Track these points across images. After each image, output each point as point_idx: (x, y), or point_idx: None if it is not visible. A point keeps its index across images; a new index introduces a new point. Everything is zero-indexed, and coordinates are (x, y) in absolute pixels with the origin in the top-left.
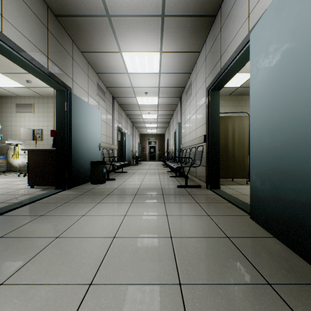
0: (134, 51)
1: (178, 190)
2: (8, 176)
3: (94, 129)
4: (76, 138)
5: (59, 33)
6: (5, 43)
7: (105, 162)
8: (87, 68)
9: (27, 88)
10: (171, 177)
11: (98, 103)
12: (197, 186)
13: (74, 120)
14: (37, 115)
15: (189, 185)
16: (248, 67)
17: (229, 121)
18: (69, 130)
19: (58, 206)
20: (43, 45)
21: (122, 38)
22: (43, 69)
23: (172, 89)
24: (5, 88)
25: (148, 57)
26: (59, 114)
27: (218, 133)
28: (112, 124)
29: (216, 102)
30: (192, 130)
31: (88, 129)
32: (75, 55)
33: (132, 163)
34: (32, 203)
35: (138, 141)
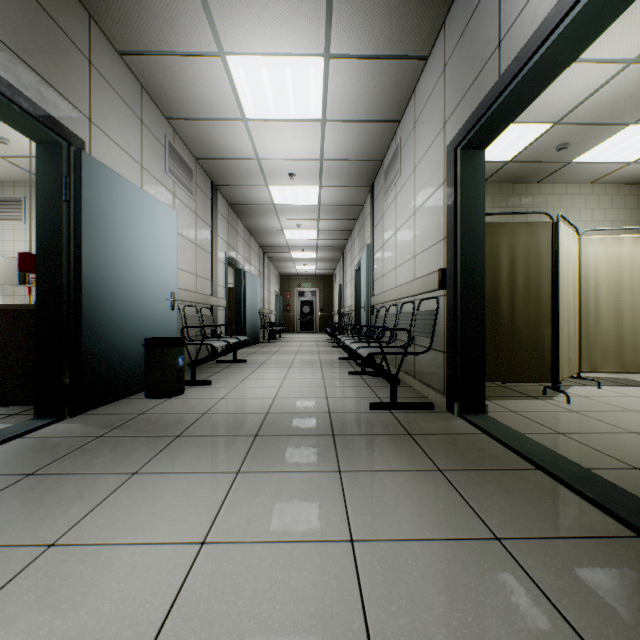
0: (257, 51)
1: (373, 417)
2: None
3: (155, 257)
4: (96, 277)
5: None
6: None
7: (182, 340)
8: (139, 100)
9: (4, 158)
10: (352, 374)
11: (173, 195)
12: (422, 405)
13: (90, 228)
14: (33, 227)
15: (403, 403)
16: (540, 107)
17: (501, 235)
18: (76, 256)
19: None
20: None
21: (224, 9)
22: None
23: (353, 166)
24: None
25: (295, 72)
26: (46, 209)
27: (482, 265)
28: (213, 247)
29: (477, 180)
30: (403, 260)
31: (137, 255)
32: (99, 57)
33: (262, 337)
34: None
35: (277, 290)
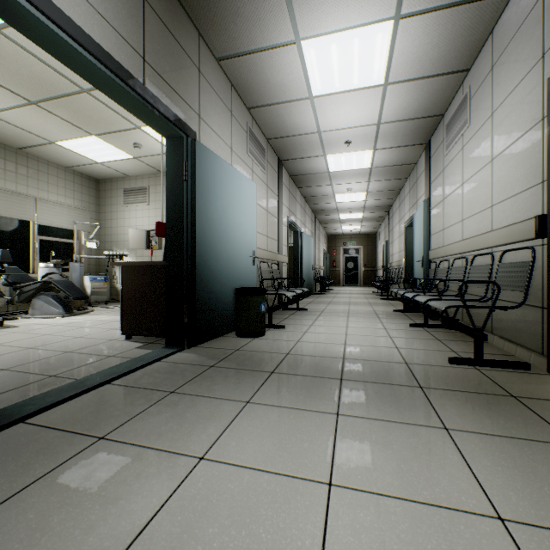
0: (329, 30)
1: (458, 372)
2: (108, 310)
3: (242, 222)
4: (204, 239)
5: (169, 11)
6: (34, 6)
7: (264, 290)
8: (230, 96)
9: (137, 159)
10: (413, 326)
11: (252, 171)
12: (514, 364)
13: (200, 200)
14: (153, 207)
15: (490, 360)
16: None
17: None
18: (191, 222)
19: (152, 403)
20: (134, 31)
21: None
22: (132, 82)
23: (410, 125)
24: (106, 163)
25: (363, 42)
26: (172, 188)
27: None
28: (278, 213)
29: None
30: (474, 212)
31: (230, 220)
32: (204, 66)
33: (313, 289)
34: (105, 386)
35: (324, 248)
